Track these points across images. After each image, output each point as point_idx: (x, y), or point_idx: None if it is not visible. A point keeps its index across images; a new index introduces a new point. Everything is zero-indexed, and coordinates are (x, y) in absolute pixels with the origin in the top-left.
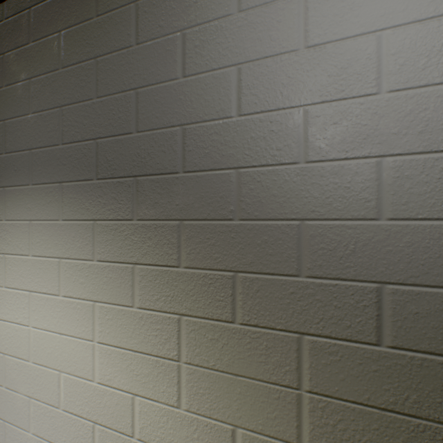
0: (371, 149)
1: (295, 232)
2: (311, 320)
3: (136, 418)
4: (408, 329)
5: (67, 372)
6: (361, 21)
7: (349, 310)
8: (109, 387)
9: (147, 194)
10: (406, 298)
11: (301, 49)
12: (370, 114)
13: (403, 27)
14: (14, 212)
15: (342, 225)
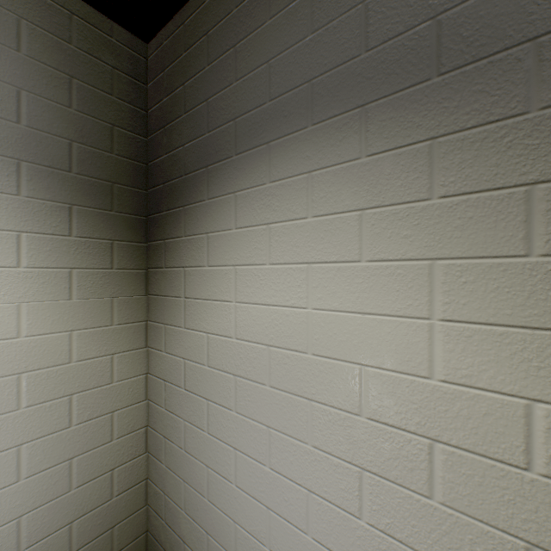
0: None
1: None
2: None
3: (537, 439)
4: None
5: (375, 366)
6: None
7: None
8: (467, 388)
9: None
10: None
11: None
12: None
13: None
14: (282, 170)
15: None
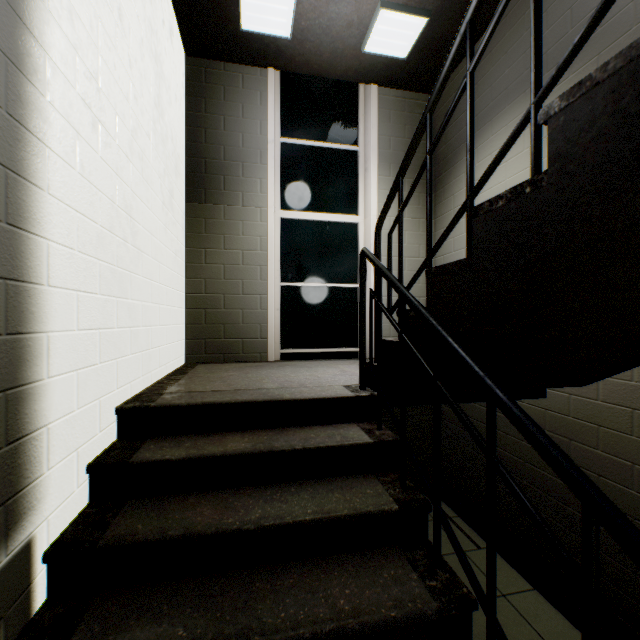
0: None
1: None
2: None
3: None
4: None
5: None
6: None
7: None
8: None
9: (577, 57)
10: None
11: None
12: None
13: None
14: (496, 129)
15: None
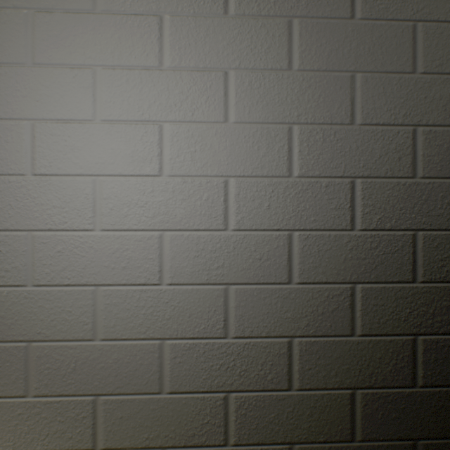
0: (89, 278)
1: (23, 353)
2: (39, 438)
3: None
4: (116, 431)
5: None
6: (81, 162)
7: (72, 422)
8: None
9: None
10: (115, 406)
11: (29, 175)
12: (88, 247)
13: (113, 177)
14: None
15: (66, 346)
